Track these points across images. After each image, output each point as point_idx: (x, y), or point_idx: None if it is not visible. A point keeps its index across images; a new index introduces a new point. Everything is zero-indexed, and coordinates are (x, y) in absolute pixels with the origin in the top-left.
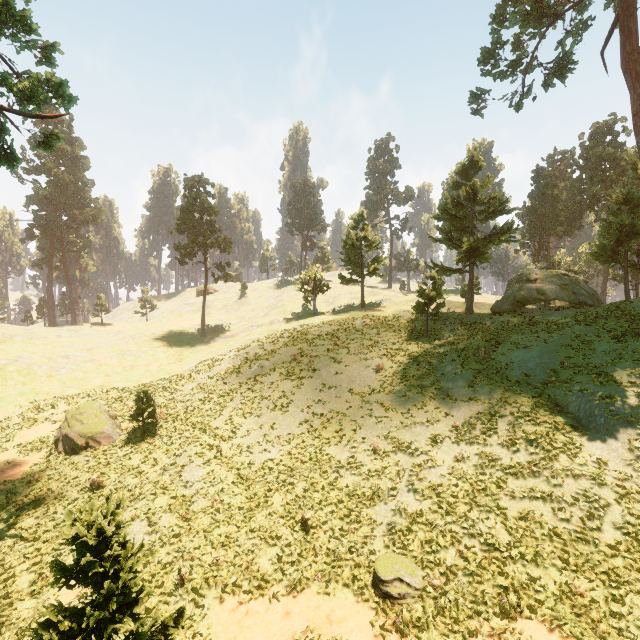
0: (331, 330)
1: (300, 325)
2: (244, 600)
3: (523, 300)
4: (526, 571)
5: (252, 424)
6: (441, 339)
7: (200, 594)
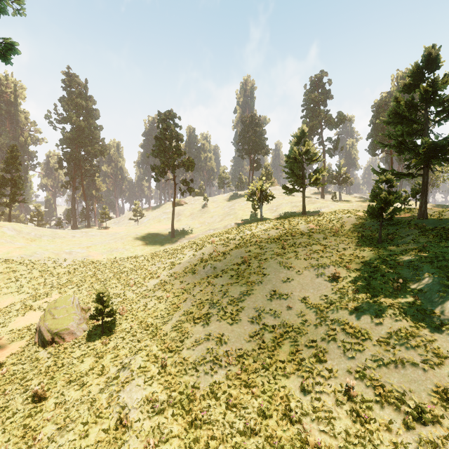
0: (277, 234)
1: (249, 229)
2: None
3: None
4: None
5: (200, 332)
6: (399, 245)
7: None
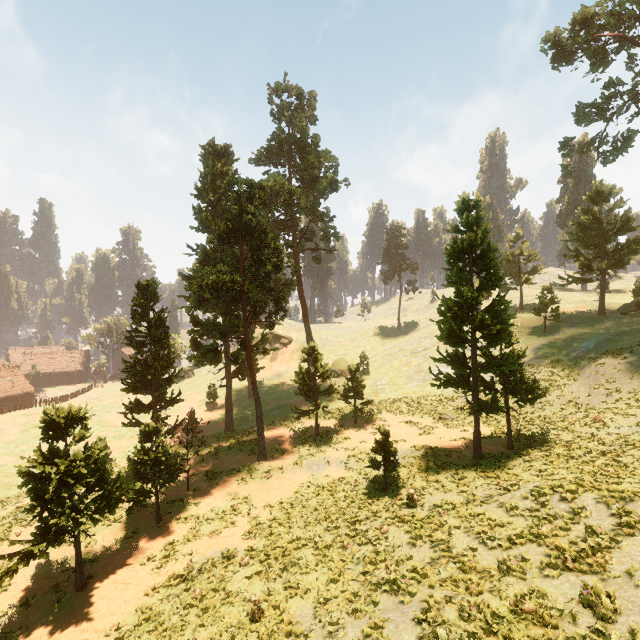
0: None
1: None
2: (394, 415)
3: (639, 303)
4: (497, 418)
5: (412, 372)
6: (553, 334)
7: (380, 410)
